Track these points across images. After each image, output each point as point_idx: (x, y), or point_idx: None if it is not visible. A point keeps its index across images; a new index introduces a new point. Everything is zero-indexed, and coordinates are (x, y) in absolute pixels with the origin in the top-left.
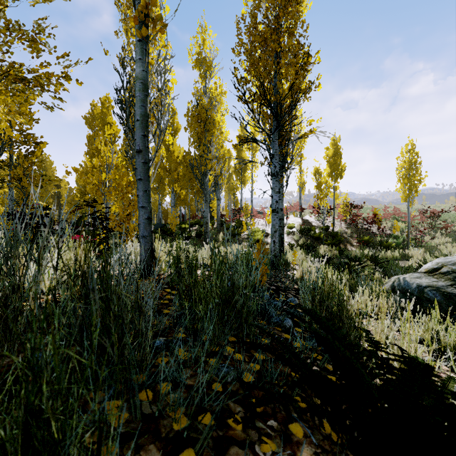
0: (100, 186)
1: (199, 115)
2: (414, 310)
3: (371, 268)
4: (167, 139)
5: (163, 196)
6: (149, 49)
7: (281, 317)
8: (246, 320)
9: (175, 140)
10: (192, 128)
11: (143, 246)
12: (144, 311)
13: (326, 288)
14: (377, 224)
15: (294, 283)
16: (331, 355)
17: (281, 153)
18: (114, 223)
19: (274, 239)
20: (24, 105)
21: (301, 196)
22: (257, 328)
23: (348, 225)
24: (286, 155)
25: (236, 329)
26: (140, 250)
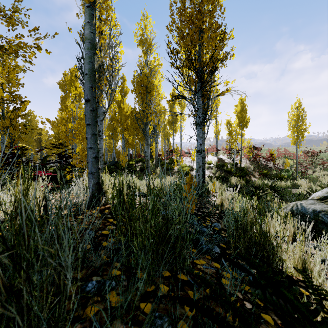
0: (67, 133)
1: (142, 80)
2: (311, 230)
3: (271, 194)
4: (116, 96)
5: (116, 141)
6: (103, 27)
7: (210, 245)
8: (179, 255)
9: (125, 100)
10: (137, 90)
11: (91, 181)
12: (66, 265)
13: (249, 219)
14: (272, 161)
15: (216, 209)
16: (283, 320)
17: (203, 108)
18: (76, 161)
19: (199, 173)
20: (12, 73)
21: (216, 141)
22: (193, 276)
23: (252, 162)
24: (208, 108)
25: (170, 263)
26: (89, 184)
